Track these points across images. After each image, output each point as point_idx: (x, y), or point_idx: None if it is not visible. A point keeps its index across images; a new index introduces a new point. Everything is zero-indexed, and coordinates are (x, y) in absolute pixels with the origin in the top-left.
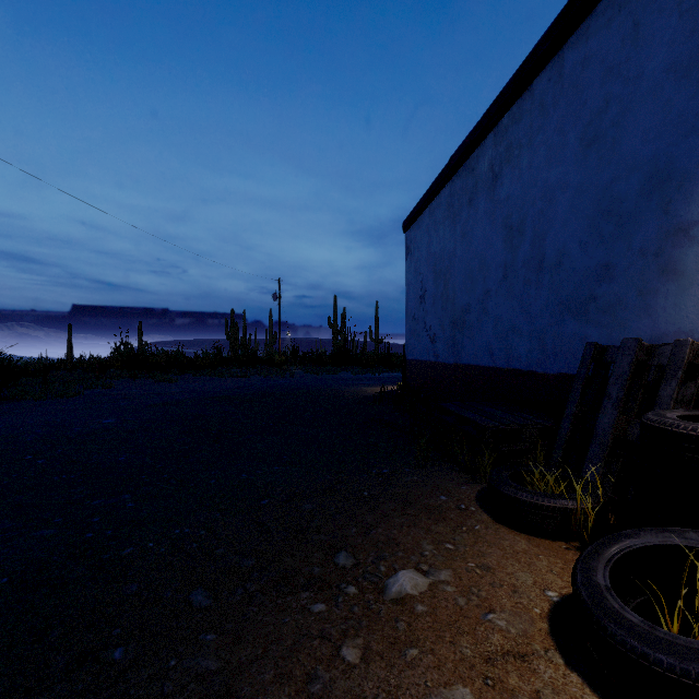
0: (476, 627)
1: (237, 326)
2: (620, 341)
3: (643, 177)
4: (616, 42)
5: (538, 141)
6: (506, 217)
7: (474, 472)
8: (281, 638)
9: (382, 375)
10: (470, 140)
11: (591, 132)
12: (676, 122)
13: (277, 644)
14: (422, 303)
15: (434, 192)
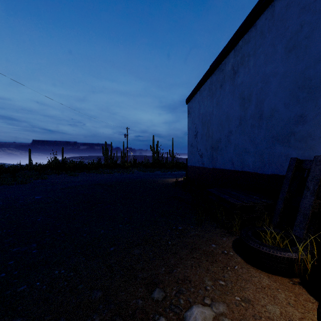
0: None
1: (108, 149)
2: (310, 157)
3: None
4: None
5: (259, 52)
6: (241, 93)
7: (228, 228)
8: None
9: (175, 172)
10: (221, 55)
11: (291, 43)
12: None
13: None
14: (195, 138)
15: (202, 83)
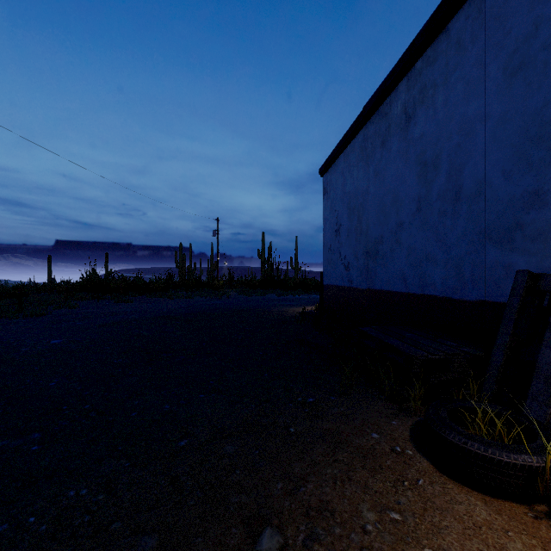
0: None
1: (184, 256)
2: None
3: None
4: None
5: (455, 78)
6: (419, 154)
7: (401, 402)
8: None
9: (301, 296)
10: (383, 87)
11: (517, 60)
12: None
13: None
14: (337, 236)
15: (348, 139)
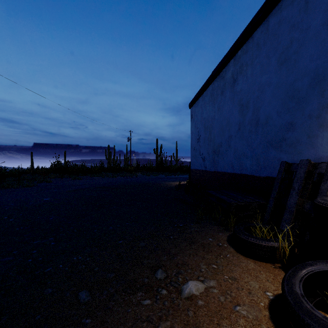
0: (230, 314)
1: (111, 152)
2: (298, 160)
3: (310, 78)
4: (296, 11)
5: (256, 62)
6: (239, 100)
7: (225, 225)
8: (126, 321)
9: (179, 176)
10: (222, 63)
11: (283, 57)
12: (327, 50)
13: (124, 325)
14: (198, 142)
15: (204, 89)
